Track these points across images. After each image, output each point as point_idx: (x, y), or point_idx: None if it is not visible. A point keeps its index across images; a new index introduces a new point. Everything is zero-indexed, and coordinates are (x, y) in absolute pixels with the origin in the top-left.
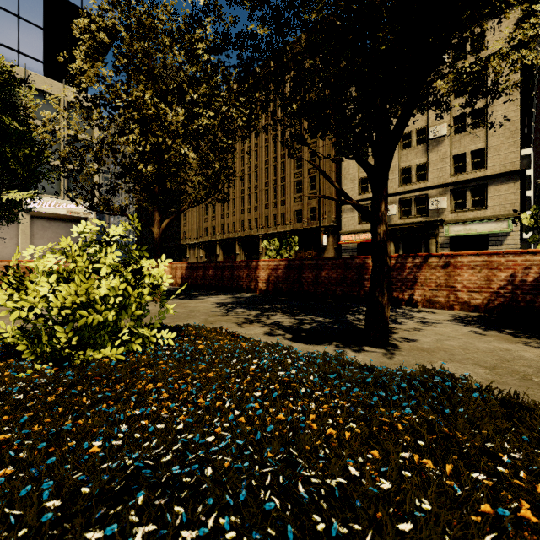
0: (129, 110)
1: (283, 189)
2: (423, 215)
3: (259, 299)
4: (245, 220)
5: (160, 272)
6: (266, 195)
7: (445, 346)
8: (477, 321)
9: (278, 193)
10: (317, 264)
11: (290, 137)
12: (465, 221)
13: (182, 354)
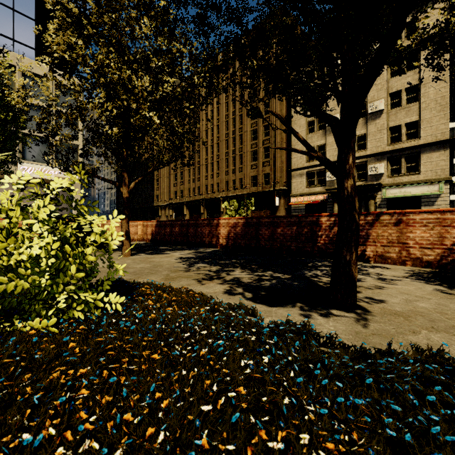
0: (95, 75)
1: (241, 158)
2: (363, 179)
3: (220, 253)
4: (208, 185)
5: (111, 229)
6: (226, 163)
7: (418, 309)
8: (435, 277)
9: (237, 161)
10: (273, 222)
11: (249, 98)
12: (400, 184)
13: (127, 325)
